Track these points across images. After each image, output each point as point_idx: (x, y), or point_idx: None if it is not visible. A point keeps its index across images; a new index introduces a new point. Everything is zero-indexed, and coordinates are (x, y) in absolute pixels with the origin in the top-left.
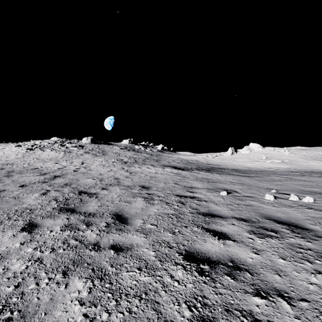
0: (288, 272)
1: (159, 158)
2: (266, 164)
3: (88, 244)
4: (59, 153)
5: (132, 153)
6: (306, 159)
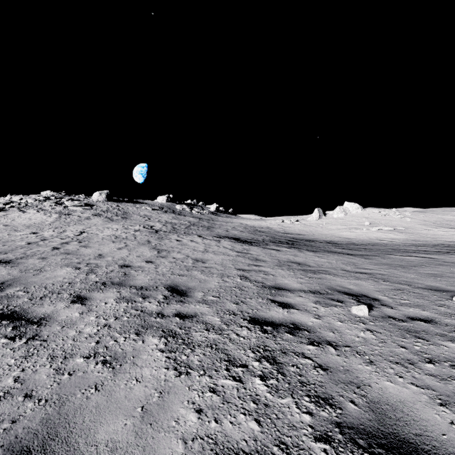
0: None
1: (212, 224)
2: (371, 233)
3: None
4: (50, 215)
5: (170, 216)
6: (427, 225)
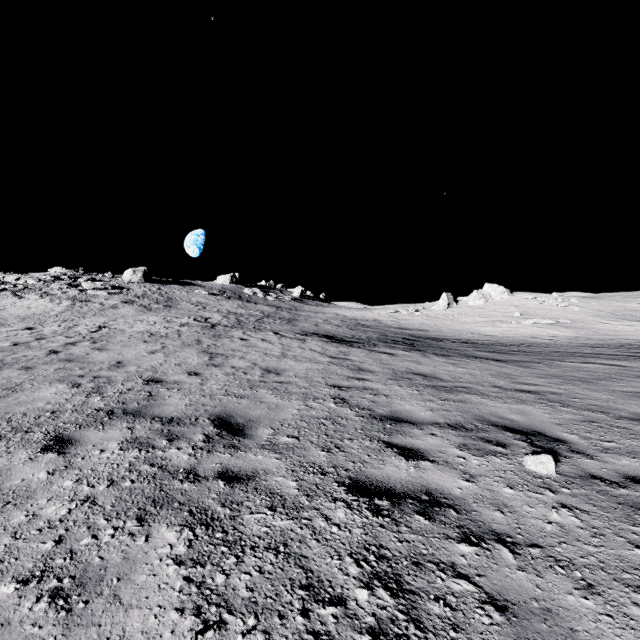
0: None
1: (295, 316)
2: (524, 329)
3: None
4: (59, 303)
5: (234, 303)
6: (603, 317)
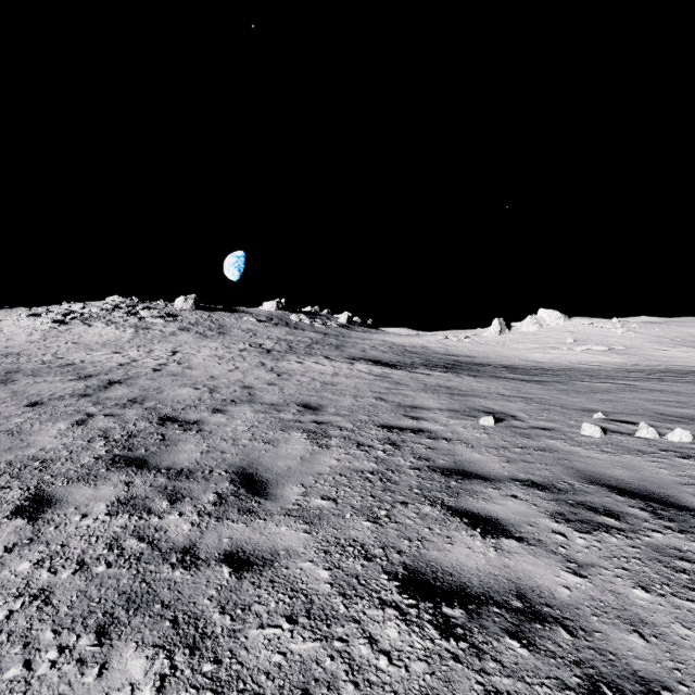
0: (662, 626)
1: (343, 342)
2: (574, 355)
3: (170, 549)
4: (124, 330)
5: (283, 330)
6: (661, 343)
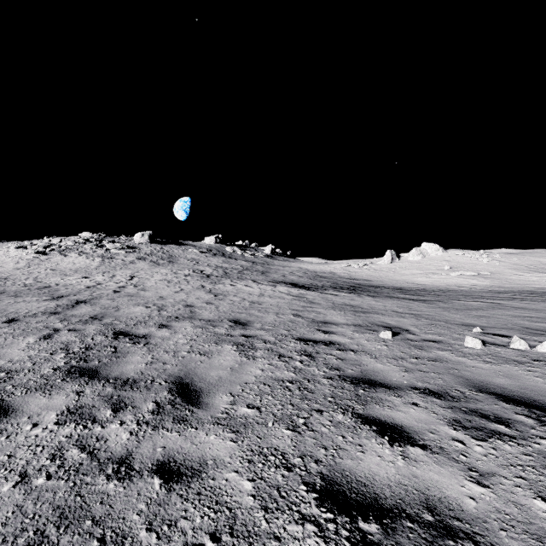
0: None
1: (267, 269)
2: (451, 279)
3: (107, 460)
4: (93, 259)
5: (220, 259)
6: (519, 270)
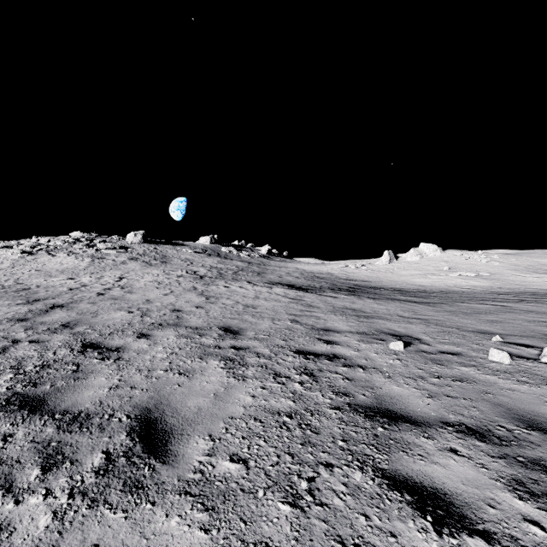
0: None
1: (263, 269)
2: (450, 280)
3: None
4: (82, 259)
5: (215, 260)
6: (518, 270)
